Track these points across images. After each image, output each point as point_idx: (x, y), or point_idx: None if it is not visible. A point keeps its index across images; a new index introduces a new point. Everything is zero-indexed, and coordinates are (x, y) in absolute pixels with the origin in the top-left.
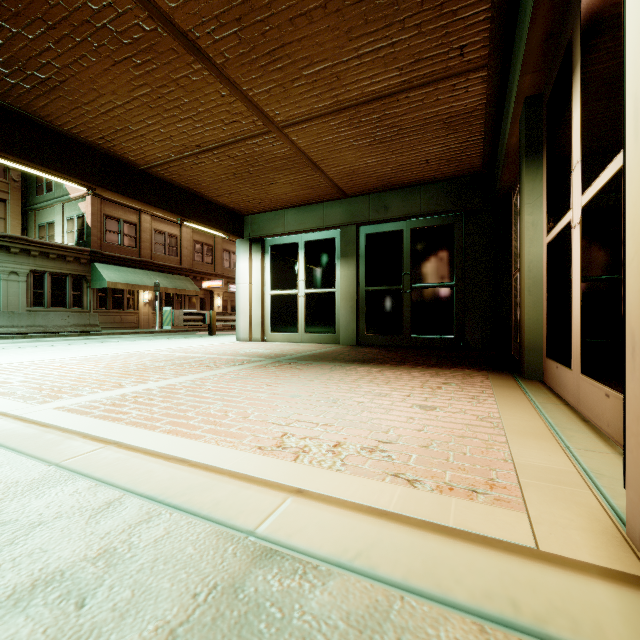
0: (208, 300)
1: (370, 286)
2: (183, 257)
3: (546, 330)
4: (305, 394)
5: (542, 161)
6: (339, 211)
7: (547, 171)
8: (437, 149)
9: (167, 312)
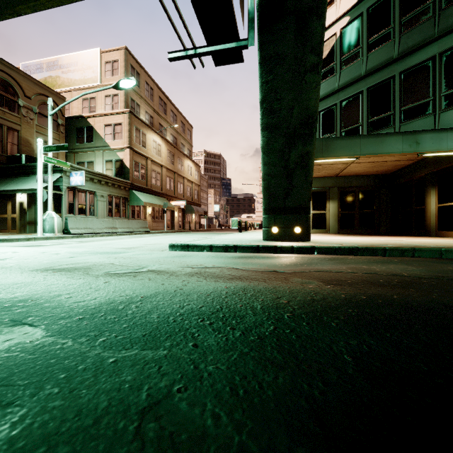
0: (170, 213)
1: (342, 211)
2: (163, 186)
3: (437, 225)
4: (406, 238)
5: (434, 187)
6: (330, 181)
7: (438, 191)
8: (384, 169)
9: (235, 220)
